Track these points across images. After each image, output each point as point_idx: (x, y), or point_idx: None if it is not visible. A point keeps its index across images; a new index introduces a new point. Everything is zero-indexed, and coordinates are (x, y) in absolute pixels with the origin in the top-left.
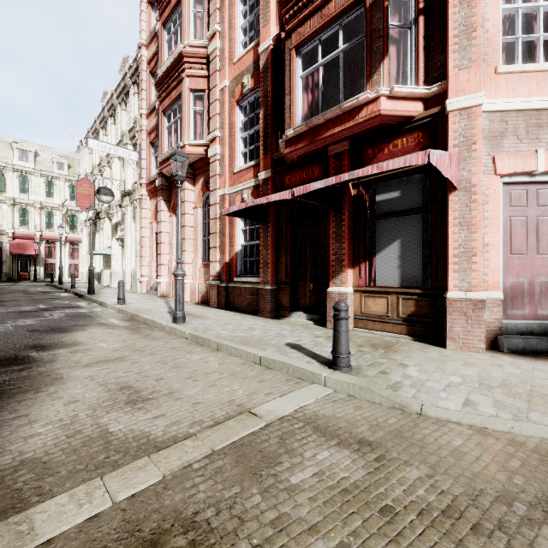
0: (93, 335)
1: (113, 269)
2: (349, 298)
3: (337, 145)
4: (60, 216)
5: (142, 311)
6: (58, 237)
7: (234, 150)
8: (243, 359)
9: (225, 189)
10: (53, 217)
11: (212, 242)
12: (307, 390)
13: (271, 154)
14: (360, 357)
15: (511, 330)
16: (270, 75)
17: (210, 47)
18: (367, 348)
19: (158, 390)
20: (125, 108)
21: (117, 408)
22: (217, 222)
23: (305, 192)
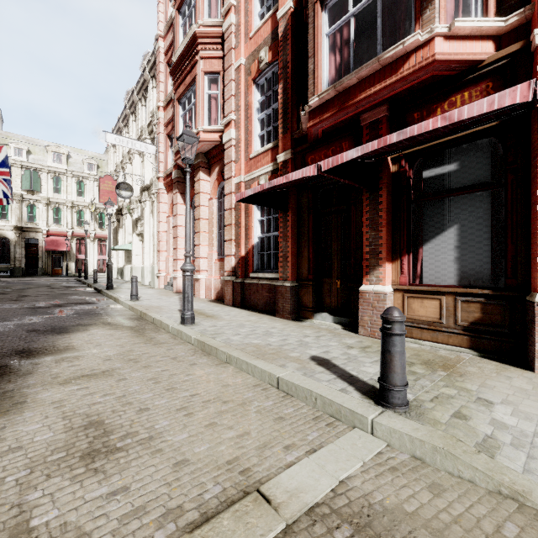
0: (92, 337)
1: (133, 264)
2: (388, 299)
3: (373, 111)
4: (89, 214)
5: (152, 308)
6: (88, 234)
7: (250, 133)
8: (256, 377)
9: (241, 176)
10: (83, 215)
11: (227, 235)
12: (347, 443)
13: (291, 132)
14: (416, 384)
15: None
16: (290, 43)
17: (224, 24)
18: (420, 367)
19: (135, 430)
20: (145, 104)
21: (65, 468)
22: (232, 212)
23: (335, 164)
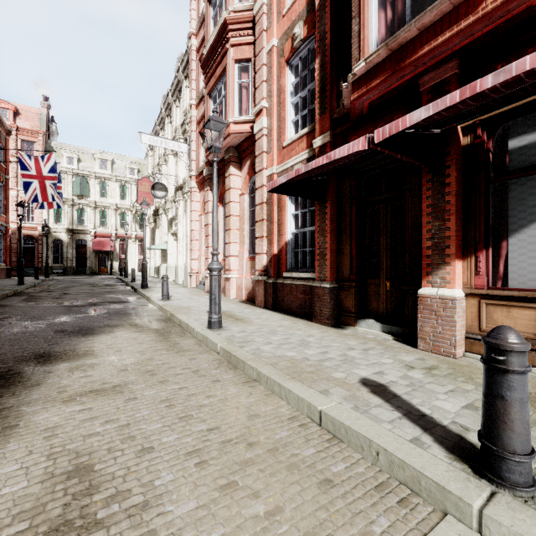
0: (114, 341)
1: (168, 263)
2: (459, 306)
3: (436, 71)
4: (131, 216)
5: (181, 309)
6: (130, 235)
7: (283, 119)
8: (291, 405)
9: (273, 168)
10: (126, 218)
11: (258, 231)
12: None
13: (330, 112)
14: None
15: None
16: (328, 10)
17: (256, 6)
18: None
19: (128, 488)
20: (179, 105)
21: None
22: (263, 207)
23: (394, 132)
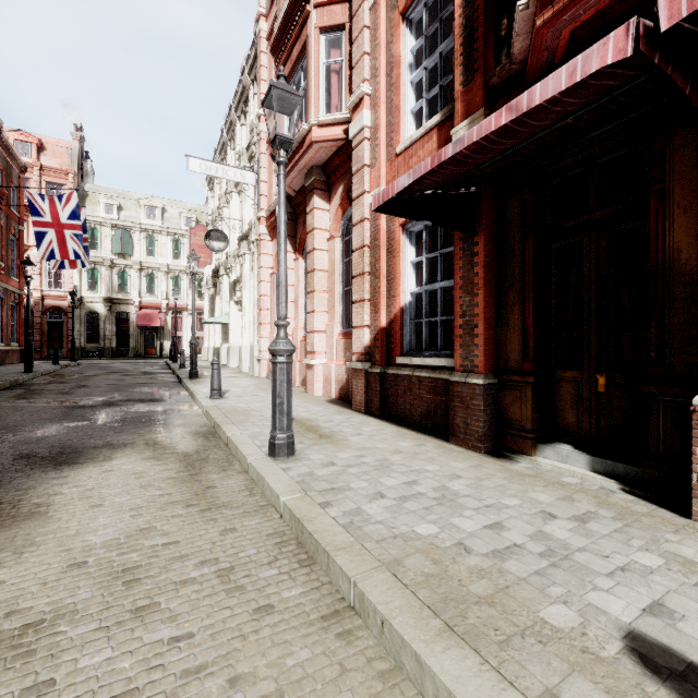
0: (102, 480)
1: (231, 342)
2: None
3: None
4: (187, 280)
5: (235, 415)
6: (185, 306)
7: (396, 110)
8: None
9: (380, 189)
10: (180, 283)
11: (357, 292)
12: None
13: (484, 75)
14: None
15: None
16: None
17: None
18: None
19: None
20: (245, 122)
21: None
22: (364, 253)
23: None
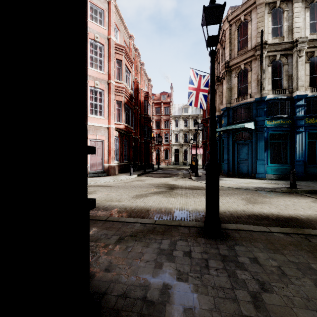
0: None
1: None
2: None
3: None
4: None
5: None
6: None
7: None
8: None
9: None
10: None
11: None
12: None
13: None
14: None
15: (91, 173)
16: None
17: None
18: None
19: None
20: None
21: None
22: None
23: None
